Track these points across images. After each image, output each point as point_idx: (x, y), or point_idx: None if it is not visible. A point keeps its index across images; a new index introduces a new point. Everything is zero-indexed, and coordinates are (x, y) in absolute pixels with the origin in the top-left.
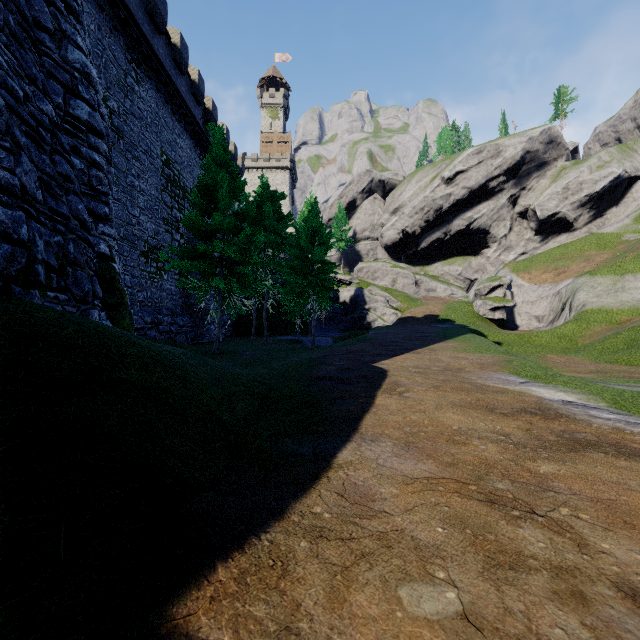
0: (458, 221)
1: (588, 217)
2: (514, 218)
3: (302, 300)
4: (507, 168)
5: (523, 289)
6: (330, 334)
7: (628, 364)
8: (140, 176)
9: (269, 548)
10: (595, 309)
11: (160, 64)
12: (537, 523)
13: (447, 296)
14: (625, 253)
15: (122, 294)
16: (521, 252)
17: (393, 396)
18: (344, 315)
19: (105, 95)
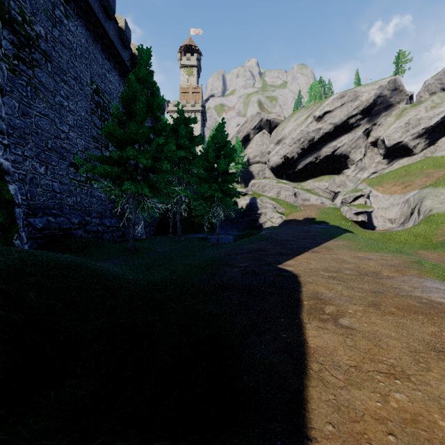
0: (326, 149)
1: (424, 145)
2: (367, 146)
3: (208, 204)
4: (363, 109)
5: (378, 198)
6: (231, 233)
7: None
8: (69, 98)
9: None
10: (441, 213)
11: (88, 5)
12: None
13: (319, 204)
14: None
15: None
16: (373, 171)
17: (327, 325)
18: (241, 218)
19: (30, 19)
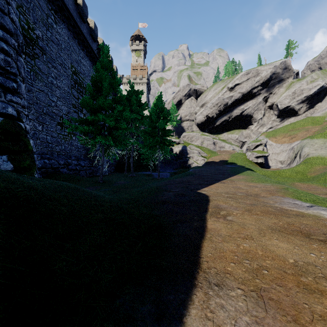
0: (236, 110)
1: (306, 108)
2: (266, 109)
3: (152, 151)
4: (262, 82)
5: (272, 146)
6: (168, 171)
7: None
8: (57, 78)
9: None
10: (314, 157)
11: (70, 14)
12: None
13: (231, 150)
14: None
15: (26, 143)
16: (269, 127)
17: (219, 219)
18: (176, 160)
19: (33, 26)
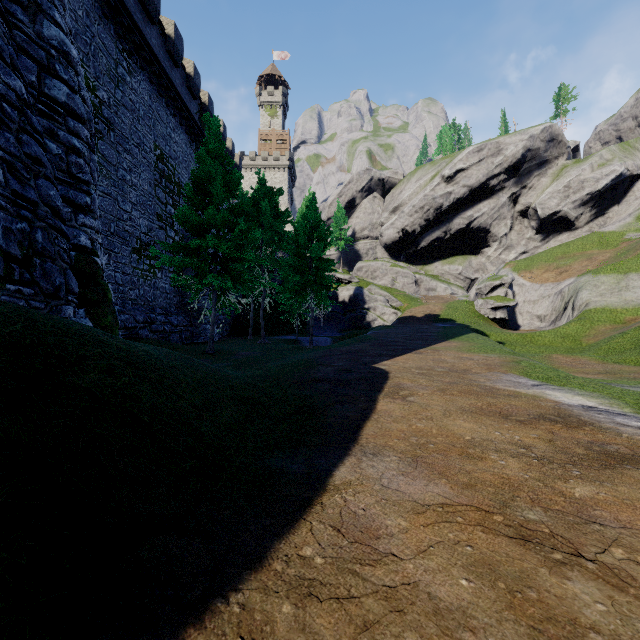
0: (458, 220)
1: (590, 216)
2: (515, 217)
3: (300, 298)
4: (508, 166)
5: (524, 288)
6: (329, 334)
7: (637, 364)
8: (132, 170)
9: (239, 617)
10: (599, 308)
11: (153, 55)
12: (588, 572)
13: (447, 295)
14: (628, 252)
15: (105, 290)
16: (522, 251)
17: (396, 400)
18: (343, 315)
19: (94, 84)
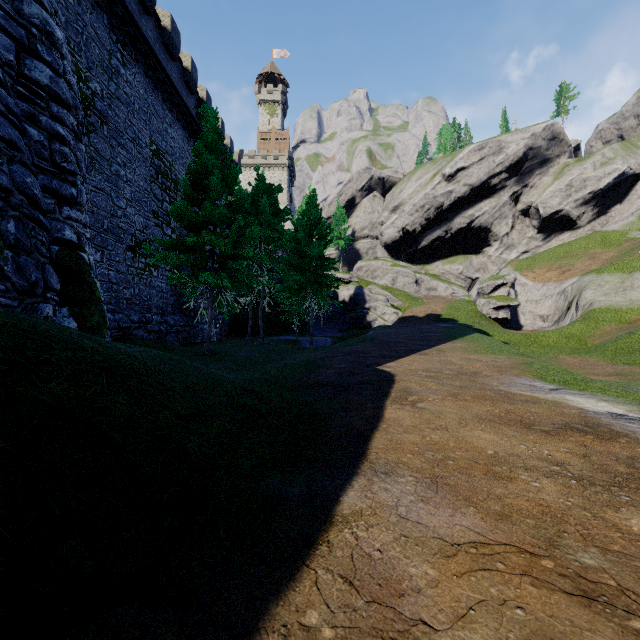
0: (459, 219)
1: (592, 215)
2: (516, 216)
3: (299, 298)
4: (509, 165)
5: (527, 288)
6: (329, 334)
7: None
8: (126, 165)
9: None
10: (603, 308)
11: (149, 47)
12: None
13: (449, 295)
14: (632, 251)
15: (92, 288)
16: (523, 250)
17: (405, 407)
18: (343, 314)
19: (86, 75)
